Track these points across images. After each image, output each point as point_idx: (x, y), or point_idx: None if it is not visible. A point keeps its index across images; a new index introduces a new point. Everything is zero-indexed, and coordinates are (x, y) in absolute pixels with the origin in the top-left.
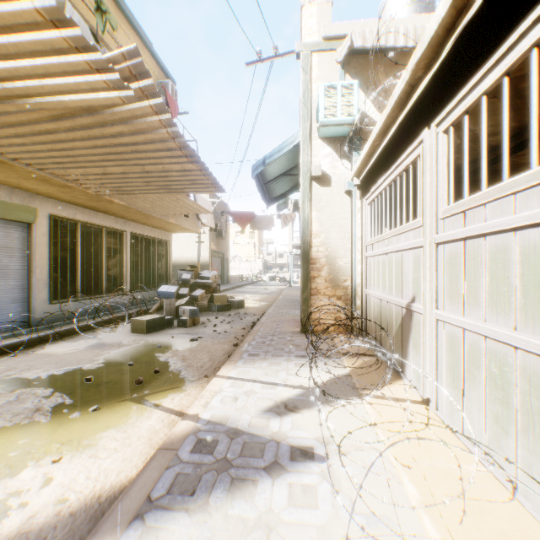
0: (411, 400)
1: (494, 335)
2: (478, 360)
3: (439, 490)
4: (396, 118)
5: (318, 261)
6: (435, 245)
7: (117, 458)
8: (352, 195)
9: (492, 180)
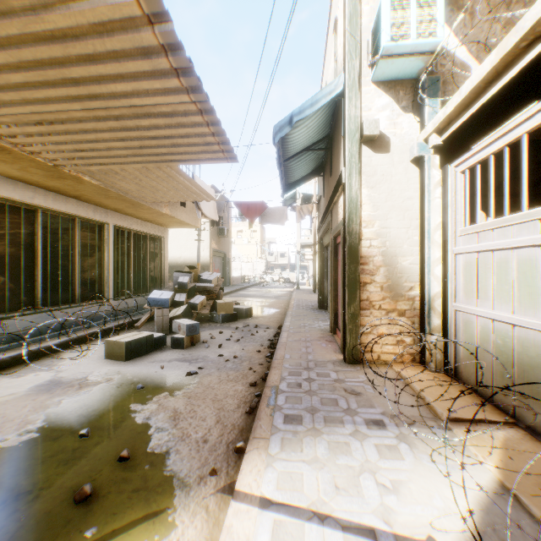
0: None
1: None
2: None
3: None
4: None
5: (371, 260)
6: None
7: None
8: (424, 163)
9: None
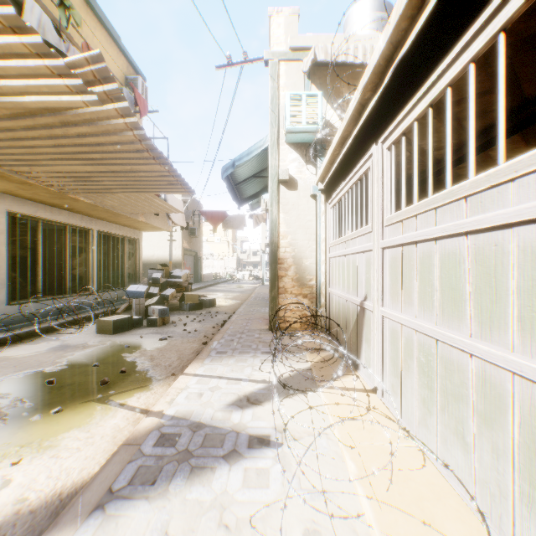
0: (362, 389)
1: (422, 329)
2: (412, 351)
3: (374, 465)
4: (351, 132)
5: (285, 261)
6: (382, 250)
7: (80, 457)
8: (317, 199)
9: (440, 189)
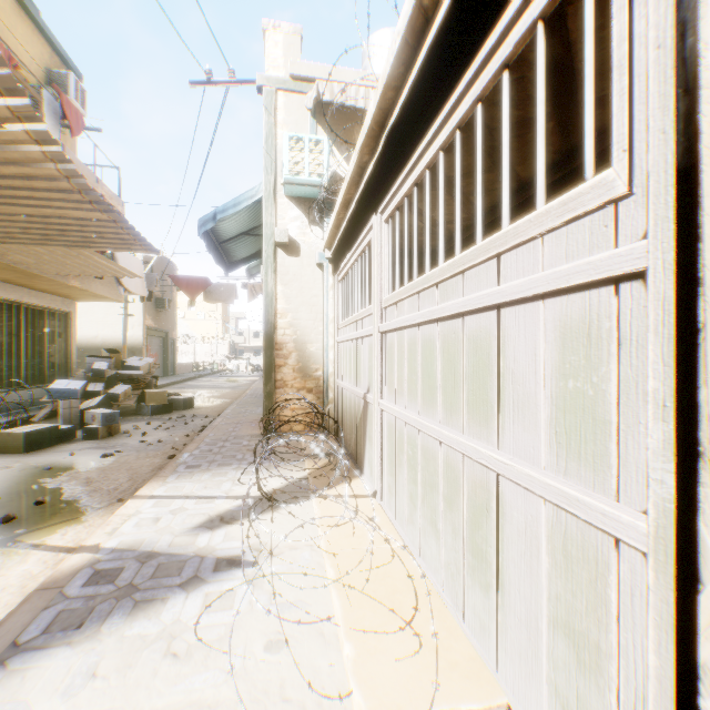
0: (362, 495)
1: (409, 420)
2: (403, 445)
3: (355, 568)
4: (354, 195)
5: (285, 346)
6: (381, 334)
7: None
8: (324, 269)
9: None
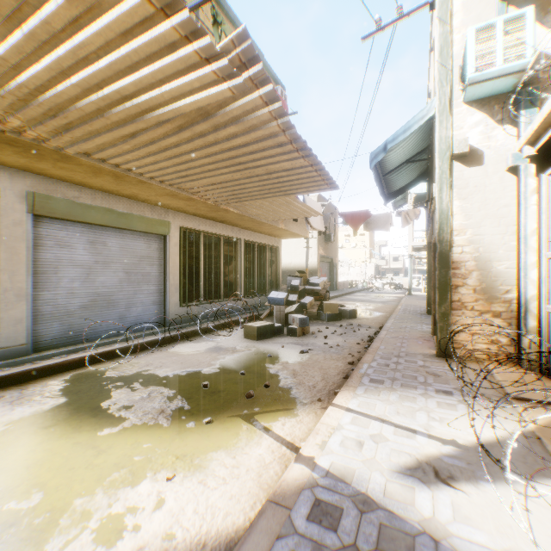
0: None
1: None
2: None
3: None
4: None
5: (462, 265)
6: None
7: (225, 492)
8: (519, 172)
9: None
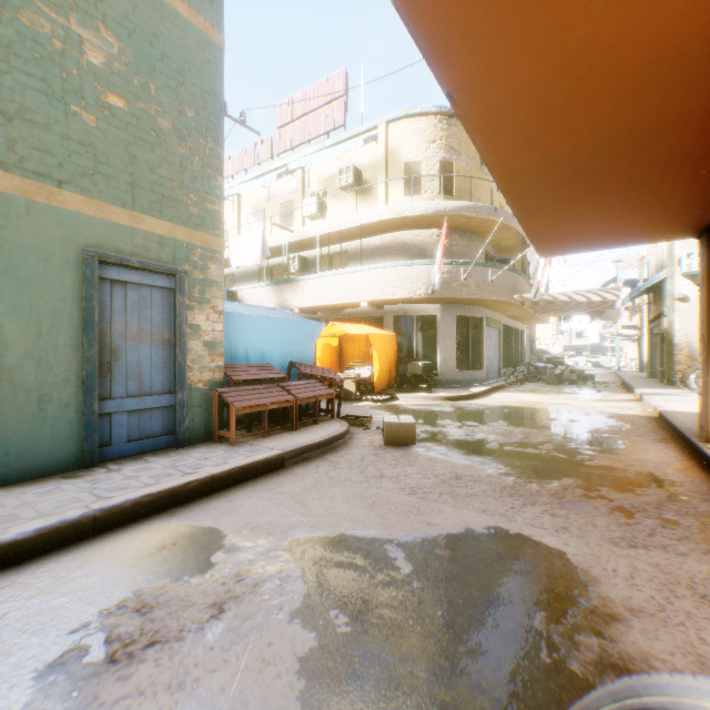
0: None
1: None
2: None
3: None
4: None
5: (678, 345)
6: None
7: (622, 398)
8: None
9: None
